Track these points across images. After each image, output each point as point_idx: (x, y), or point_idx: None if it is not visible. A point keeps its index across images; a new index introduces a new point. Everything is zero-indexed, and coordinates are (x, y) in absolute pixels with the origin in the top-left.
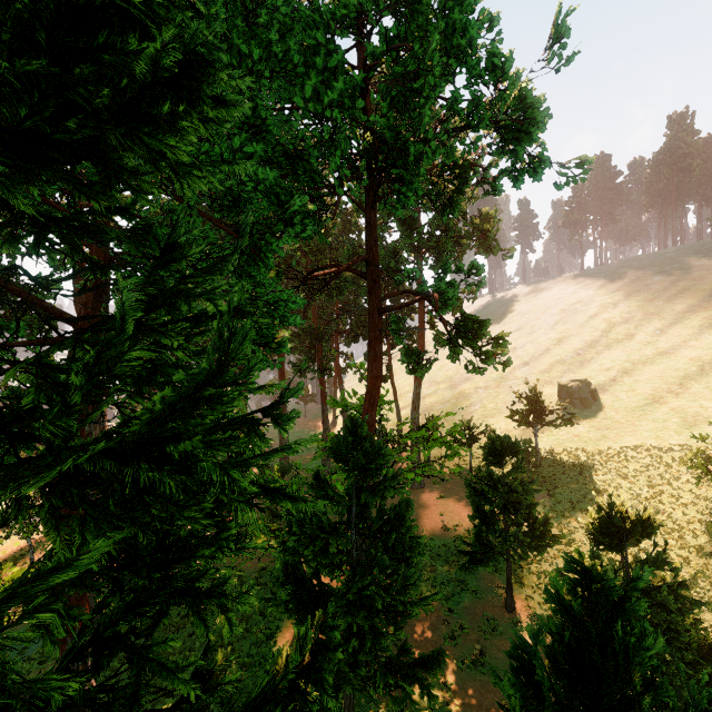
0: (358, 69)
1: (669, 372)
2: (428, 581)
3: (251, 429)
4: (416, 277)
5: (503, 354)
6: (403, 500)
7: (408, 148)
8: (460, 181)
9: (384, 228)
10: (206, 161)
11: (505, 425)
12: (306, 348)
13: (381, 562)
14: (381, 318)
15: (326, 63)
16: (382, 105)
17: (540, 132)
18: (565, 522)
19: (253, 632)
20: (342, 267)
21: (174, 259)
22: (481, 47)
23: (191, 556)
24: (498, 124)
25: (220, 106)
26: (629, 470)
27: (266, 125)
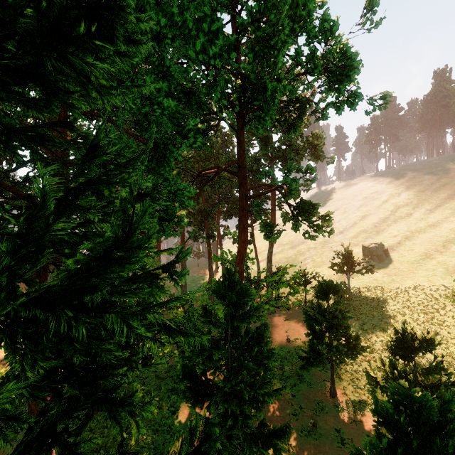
0: (232, 36)
1: (436, 238)
2: (278, 375)
3: (154, 282)
4: (270, 175)
5: (328, 226)
6: (262, 324)
7: (266, 85)
8: (300, 111)
9: (249, 144)
10: (121, 86)
11: (328, 272)
12: (198, 222)
13: (247, 367)
14: (247, 202)
15: (210, 28)
16: (248, 56)
17: (355, 76)
18: (369, 337)
19: (163, 409)
20: (221, 168)
21: (97, 157)
22: (315, 19)
23: (111, 374)
24: (327, 70)
25: (131, 44)
26: (410, 302)
27: (170, 71)
